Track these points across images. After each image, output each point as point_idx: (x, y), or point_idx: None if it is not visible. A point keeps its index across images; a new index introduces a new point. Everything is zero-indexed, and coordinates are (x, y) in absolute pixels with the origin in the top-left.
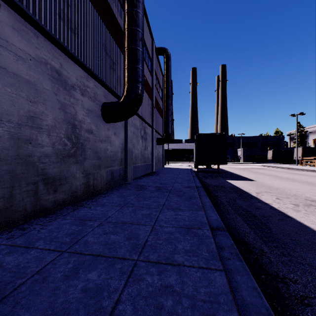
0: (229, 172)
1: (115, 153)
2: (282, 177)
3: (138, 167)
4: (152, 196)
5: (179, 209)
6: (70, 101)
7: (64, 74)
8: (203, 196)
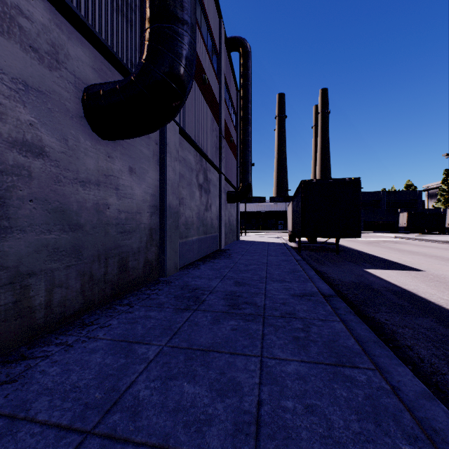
0: (353, 249)
1: (132, 215)
2: None
3: (193, 243)
4: (215, 342)
5: None
6: None
7: None
8: (377, 349)
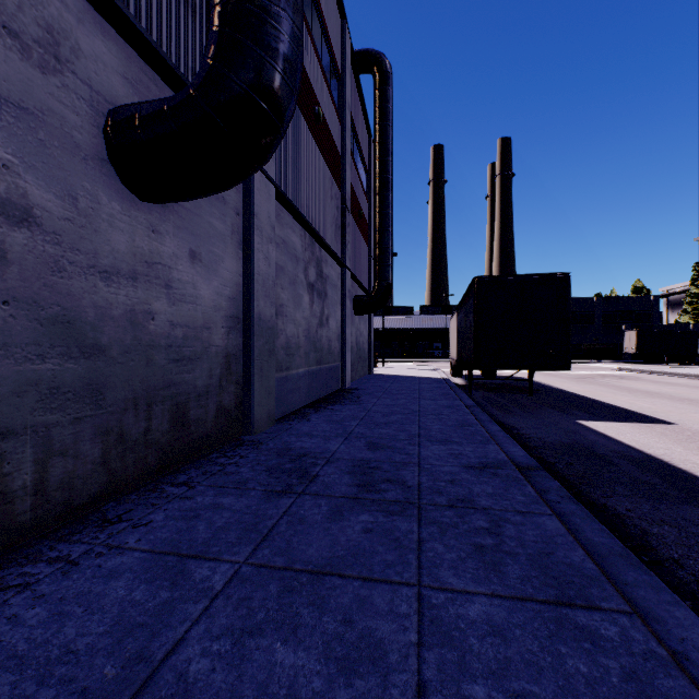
0: (555, 388)
1: (195, 331)
2: None
3: (299, 379)
4: (334, 556)
5: None
6: None
7: None
8: (628, 571)
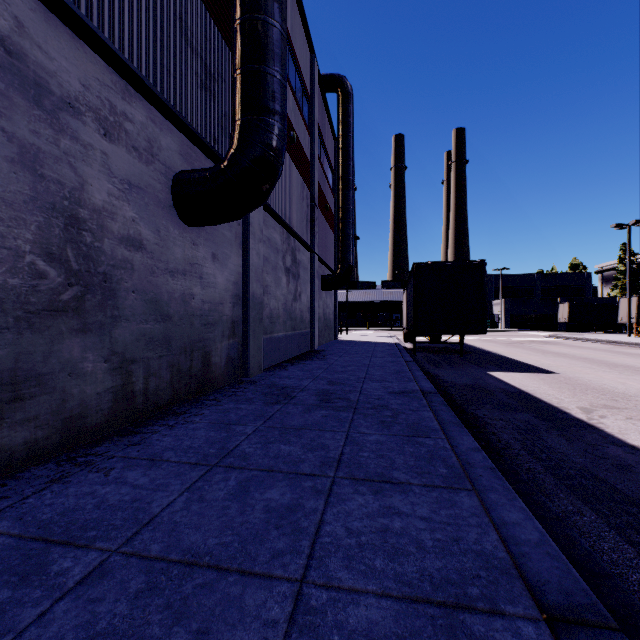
0: (485, 350)
1: (215, 305)
2: (613, 363)
3: (279, 341)
4: (306, 424)
5: (392, 480)
6: (58, 145)
7: (33, 58)
8: (453, 427)
